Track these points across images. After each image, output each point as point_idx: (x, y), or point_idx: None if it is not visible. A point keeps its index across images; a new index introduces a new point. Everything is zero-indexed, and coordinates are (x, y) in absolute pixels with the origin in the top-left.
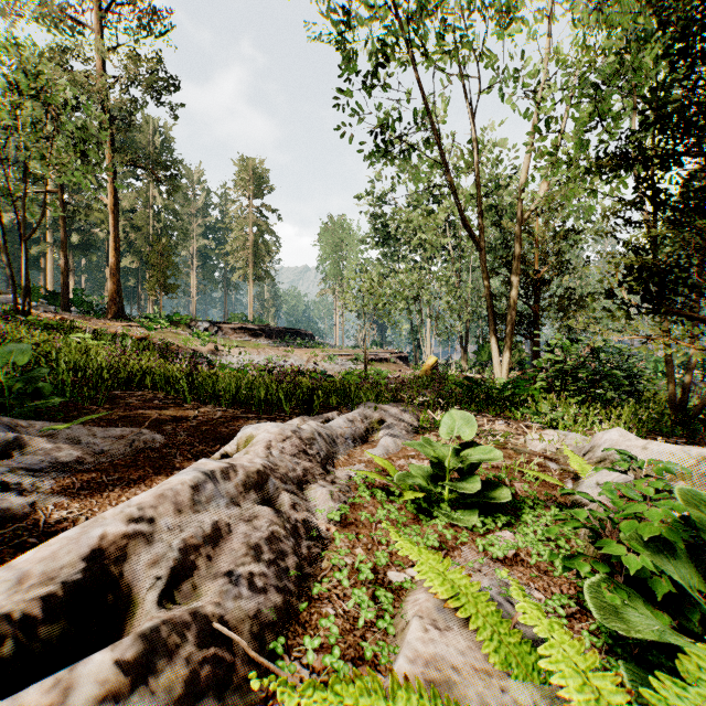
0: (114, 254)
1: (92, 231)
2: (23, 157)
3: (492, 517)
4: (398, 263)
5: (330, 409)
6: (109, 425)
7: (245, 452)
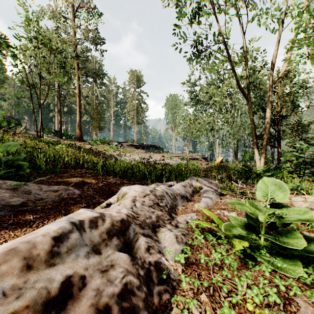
0: (78, 113)
1: (71, 106)
2: (38, 69)
3: (312, 268)
4: (202, 113)
5: (171, 180)
6: (56, 184)
7: (118, 203)
